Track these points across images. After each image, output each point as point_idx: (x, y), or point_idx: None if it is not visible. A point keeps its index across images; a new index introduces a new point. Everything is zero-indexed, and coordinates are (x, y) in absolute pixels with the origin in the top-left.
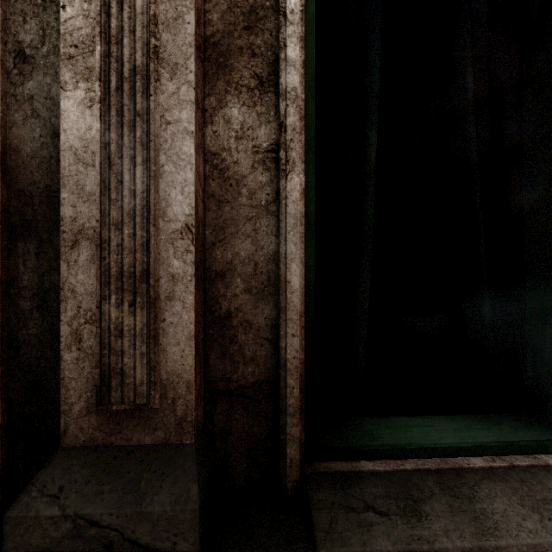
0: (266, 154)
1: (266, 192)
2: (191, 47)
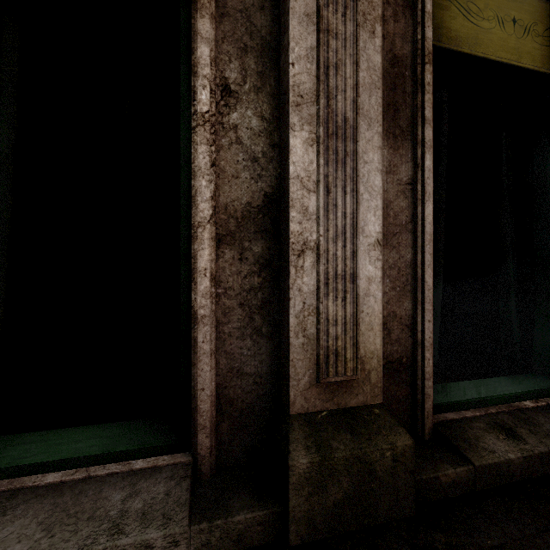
0: None
1: None
2: None
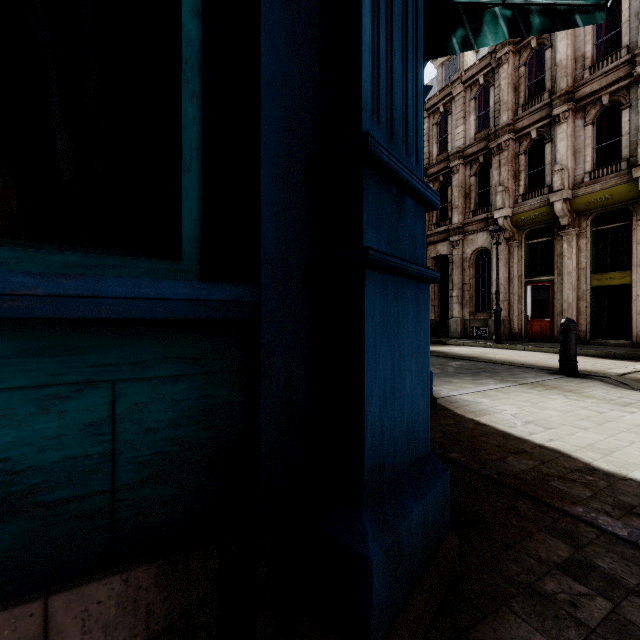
0: (585, 307)
1: (585, 311)
2: (575, 300)
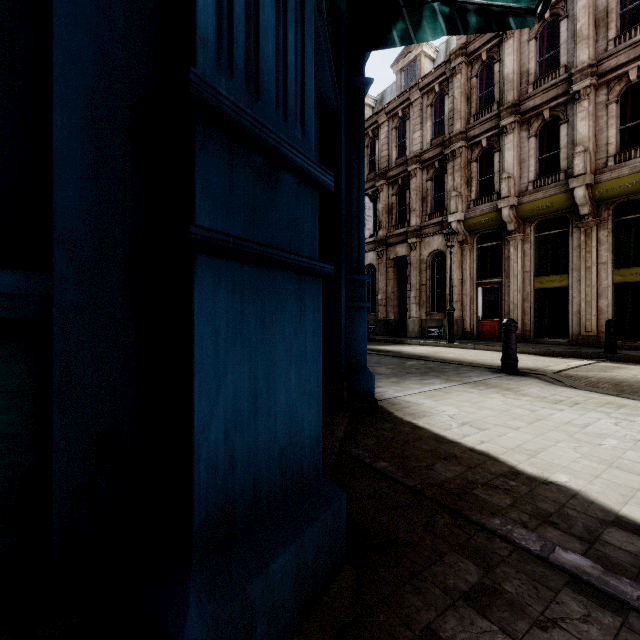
0: (529, 308)
1: (529, 311)
2: (521, 301)
